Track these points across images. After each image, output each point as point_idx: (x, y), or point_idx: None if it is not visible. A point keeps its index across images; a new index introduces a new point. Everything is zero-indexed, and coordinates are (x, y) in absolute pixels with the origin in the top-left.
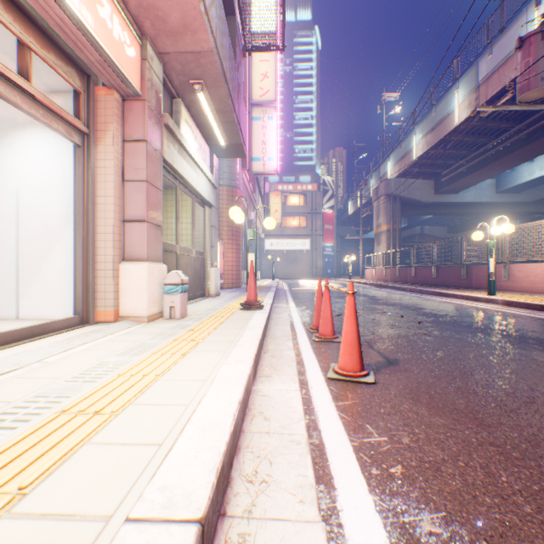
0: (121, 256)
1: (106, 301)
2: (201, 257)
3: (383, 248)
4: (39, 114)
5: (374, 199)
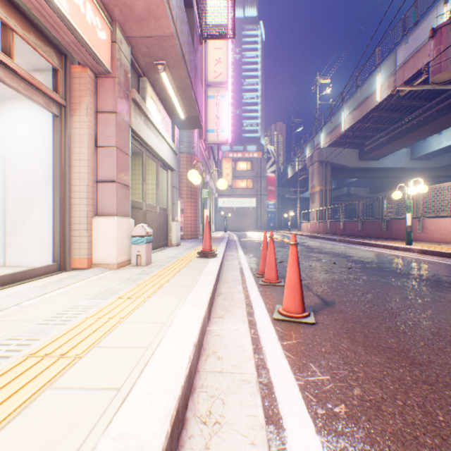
0: (94, 211)
1: (81, 250)
2: (164, 213)
3: (317, 206)
4: (20, 87)
5: (309, 165)
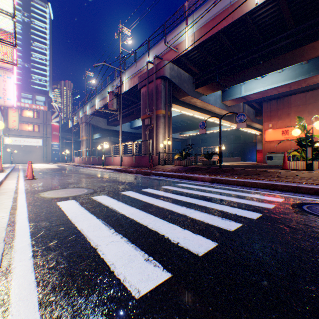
0: None
1: None
2: None
3: (85, 148)
4: None
5: (81, 123)
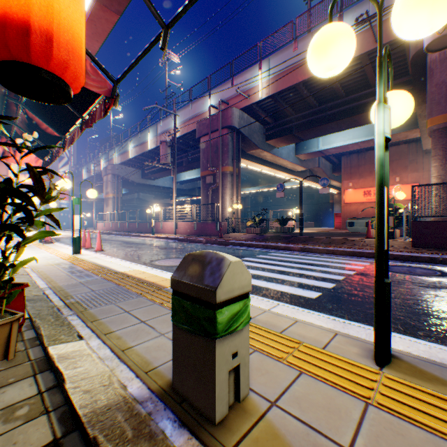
0: None
1: None
2: None
3: (112, 209)
4: None
5: (105, 174)
